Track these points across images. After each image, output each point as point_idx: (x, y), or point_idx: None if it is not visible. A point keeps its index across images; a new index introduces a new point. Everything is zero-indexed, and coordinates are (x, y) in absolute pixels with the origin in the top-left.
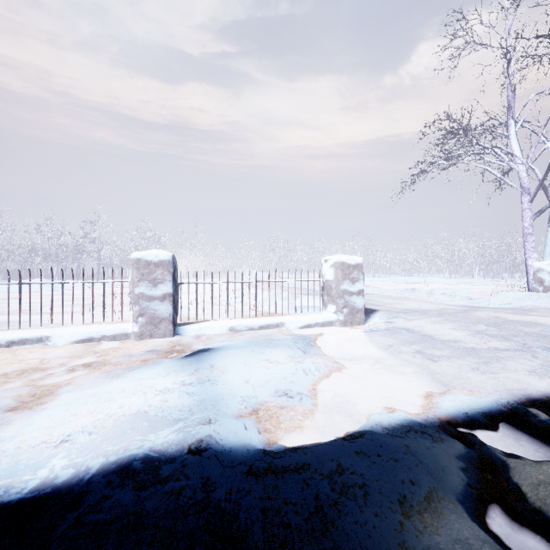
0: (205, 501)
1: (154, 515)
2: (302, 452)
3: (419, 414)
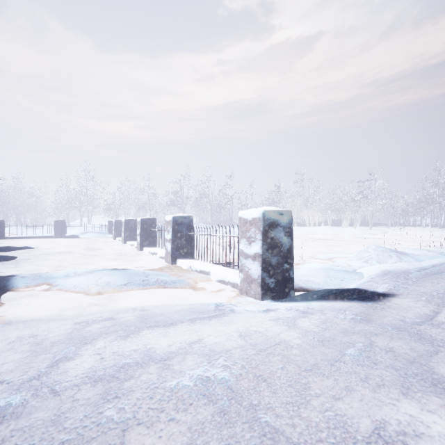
0: None
1: None
2: None
3: None
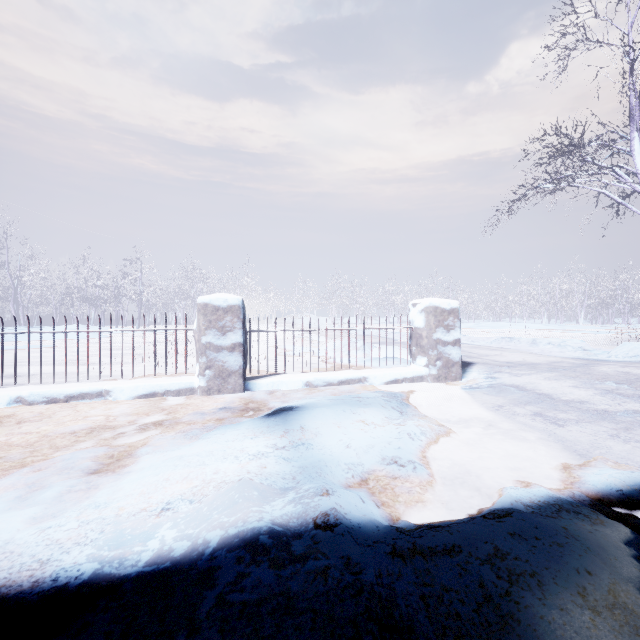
0: (358, 584)
1: (303, 597)
2: (447, 531)
3: (561, 490)
